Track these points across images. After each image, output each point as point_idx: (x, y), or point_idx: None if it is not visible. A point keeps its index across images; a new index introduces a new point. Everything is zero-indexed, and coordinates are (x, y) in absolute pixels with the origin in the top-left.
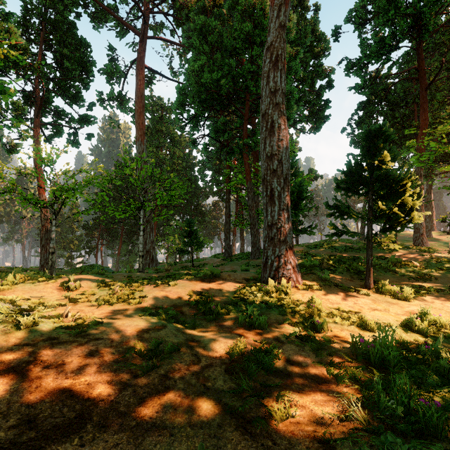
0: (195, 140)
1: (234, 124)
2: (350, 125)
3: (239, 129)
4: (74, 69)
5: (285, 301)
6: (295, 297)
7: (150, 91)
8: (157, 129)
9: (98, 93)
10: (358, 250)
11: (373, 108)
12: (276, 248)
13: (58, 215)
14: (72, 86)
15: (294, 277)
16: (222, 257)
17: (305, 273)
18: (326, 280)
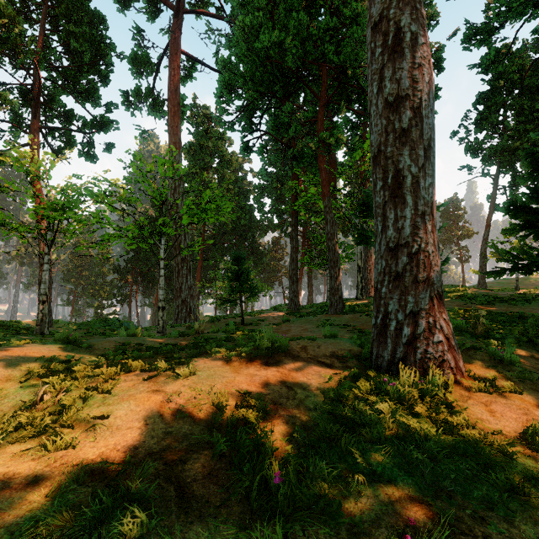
0: (247, 144)
1: (304, 114)
2: (464, 126)
3: (311, 120)
4: (84, 51)
5: (464, 435)
6: (479, 419)
7: (194, 98)
8: (202, 145)
9: (123, 93)
10: (514, 301)
11: (501, 99)
12: (409, 296)
13: (51, 248)
14: (83, 77)
15: (450, 359)
16: (286, 310)
17: (461, 348)
18: (512, 365)
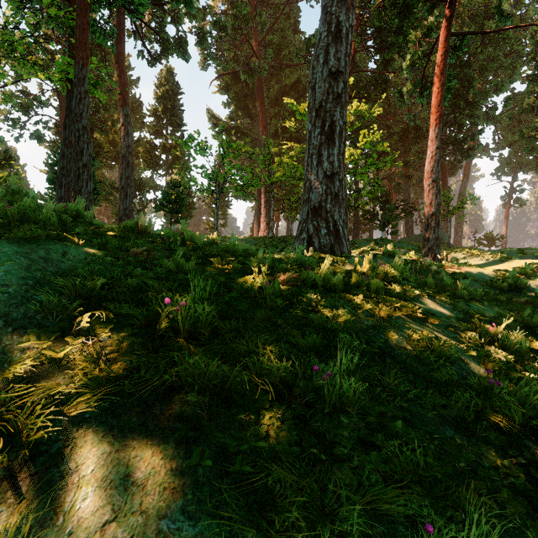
0: None
1: None
2: None
3: None
4: None
5: None
6: None
7: None
8: None
9: None
10: None
11: None
12: None
13: None
14: None
15: None
16: None
17: None
18: None
